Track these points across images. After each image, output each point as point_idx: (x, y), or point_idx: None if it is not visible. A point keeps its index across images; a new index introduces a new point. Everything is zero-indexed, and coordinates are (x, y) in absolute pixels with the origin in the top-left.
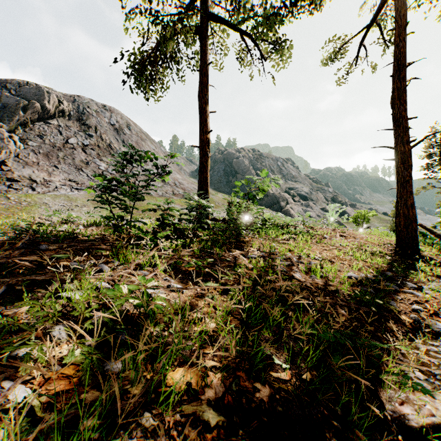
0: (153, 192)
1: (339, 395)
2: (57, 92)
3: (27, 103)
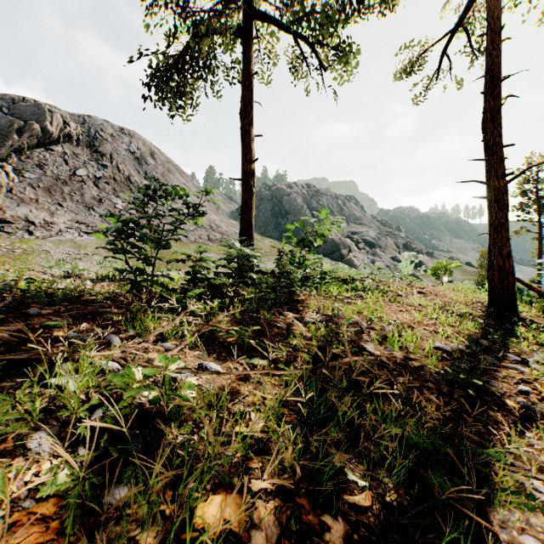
0: (183, 237)
1: (439, 526)
2: (62, 111)
3: (24, 124)
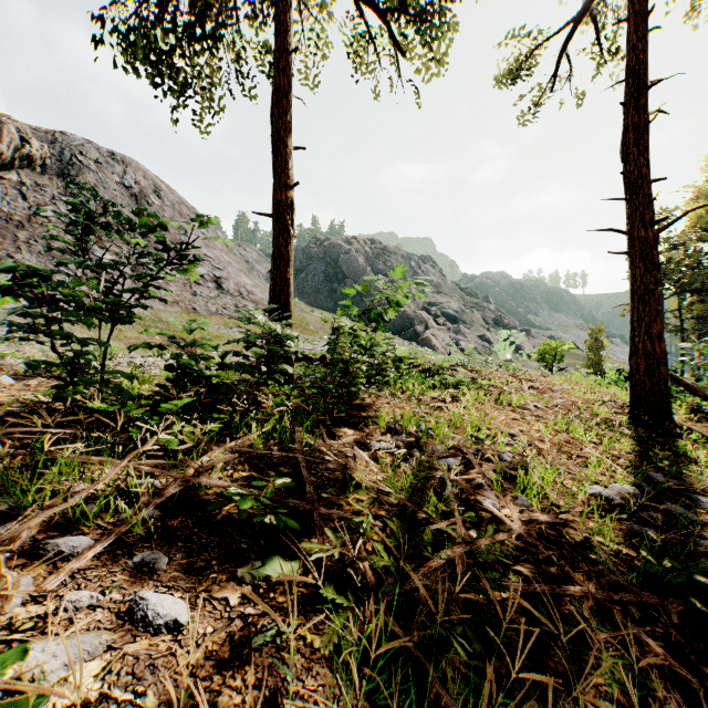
0: (200, 307)
1: None
2: (20, 123)
3: None
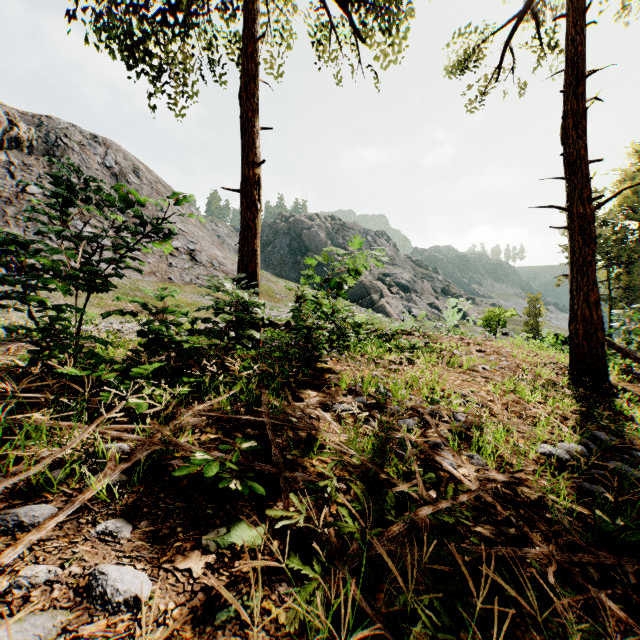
0: (175, 277)
1: None
2: (9, 108)
3: None
